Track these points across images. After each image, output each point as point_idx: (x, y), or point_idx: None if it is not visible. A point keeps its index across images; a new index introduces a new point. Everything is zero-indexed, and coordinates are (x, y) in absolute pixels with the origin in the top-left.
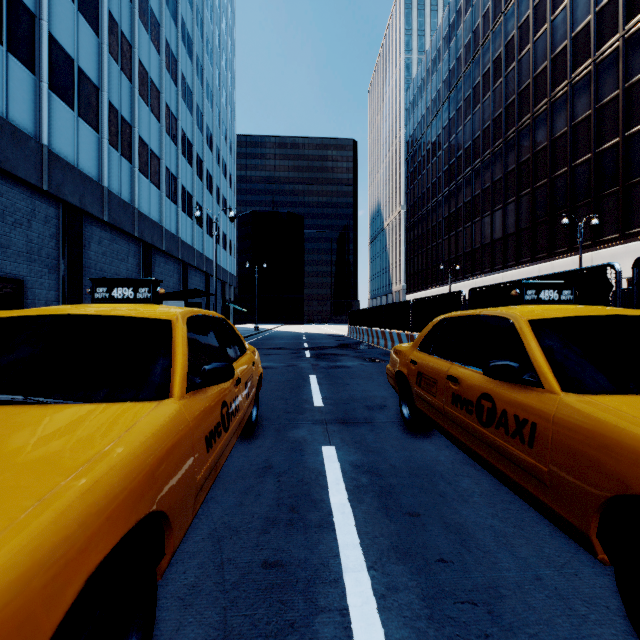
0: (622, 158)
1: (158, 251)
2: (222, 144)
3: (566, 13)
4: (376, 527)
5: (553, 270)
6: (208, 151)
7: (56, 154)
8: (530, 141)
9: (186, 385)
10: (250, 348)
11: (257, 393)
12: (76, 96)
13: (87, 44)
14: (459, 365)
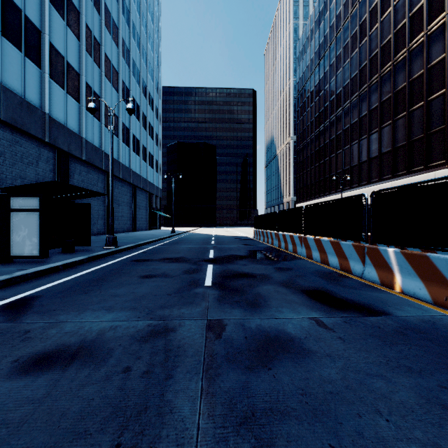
0: None
1: (79, 160)
2: (149, 81)
3: None
4: None
5: None
6: (135, 83)
7: None
8: (424, 57)
9: None
10: None
11: None
12: None
13: None
14: None
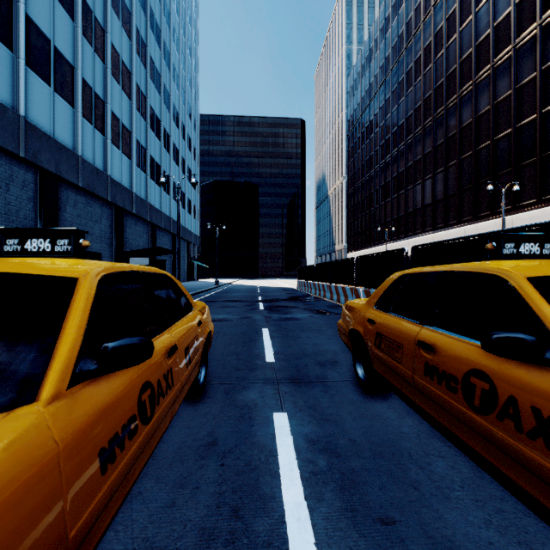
0: (539, 132)
1: (129, 214)
2: (187, 121)
3: (489, 5)
4: (342, 546)
5: (477, 231)
6: (174, 127)
7: (33, 125)
8: (457, 118)
9: (70, 375)
10: (198, 306)
11: (206, 352)
12: (52, 73)
13: (63, 26)
14: (431, 329)
